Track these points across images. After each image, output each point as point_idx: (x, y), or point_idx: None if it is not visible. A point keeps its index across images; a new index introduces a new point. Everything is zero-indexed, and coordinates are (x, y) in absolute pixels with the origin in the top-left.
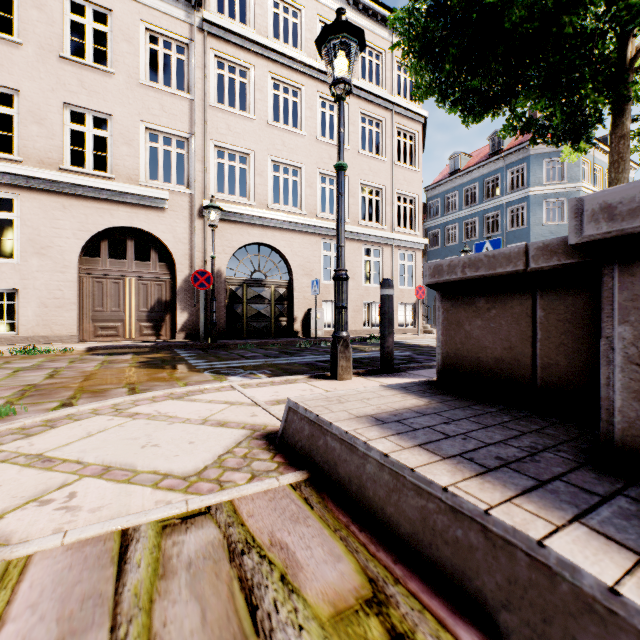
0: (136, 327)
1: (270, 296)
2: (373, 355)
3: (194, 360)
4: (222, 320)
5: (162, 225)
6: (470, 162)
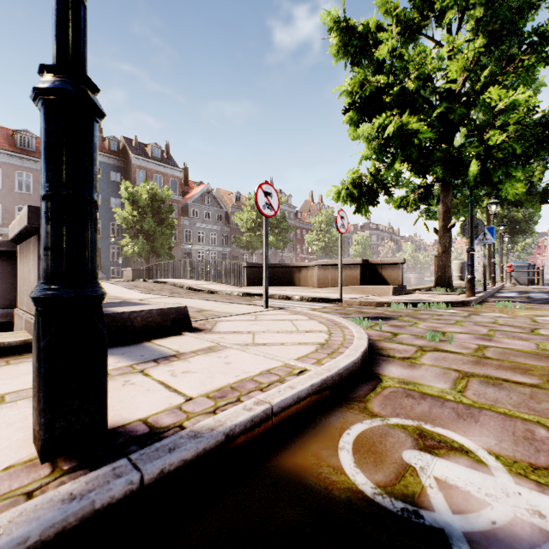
0: None
1: None
2: None
3: None
4: None
5: None
6: None
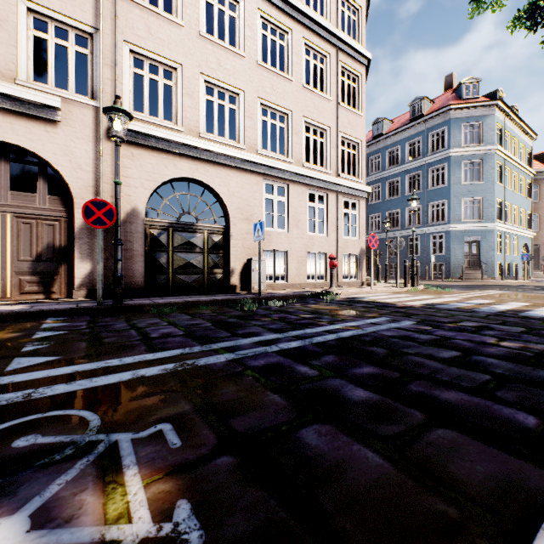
0: (13, 282)
1: (202, 243)
2: (367, 330)
3: (30, 356)
4: (140, 272)
5: (52, 144)
6: (392, 127)
